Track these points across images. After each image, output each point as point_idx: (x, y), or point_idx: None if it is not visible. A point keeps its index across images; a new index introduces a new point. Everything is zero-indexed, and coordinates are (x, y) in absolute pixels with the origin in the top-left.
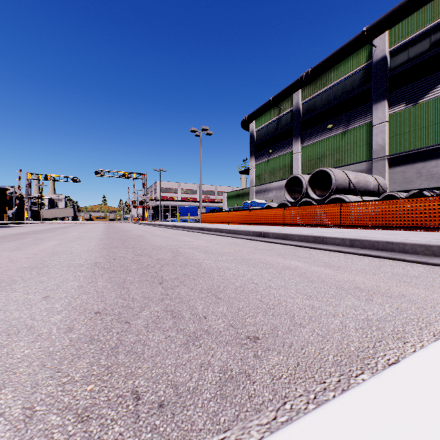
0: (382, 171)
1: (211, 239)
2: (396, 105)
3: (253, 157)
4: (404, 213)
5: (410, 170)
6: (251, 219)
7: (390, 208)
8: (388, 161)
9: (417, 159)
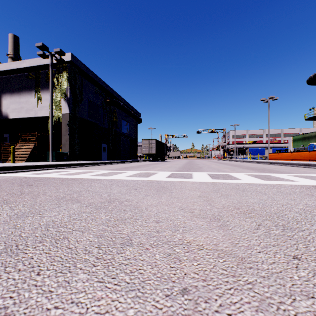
0: None
1: (277, 166)
2: None
3: None
4: None
5: None
6: (310, 157)
7: None
8: None
9: None
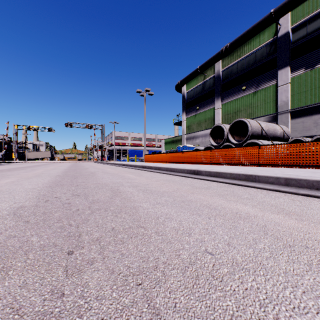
0: (286, 122)
1: (151, 176)
2: (297, 70)
3: (184, 112)
4: (309, 154)
5: (308, 121)
6: (184, 159)
7: (303, 150)
8: (291, 114)
9: (314, 112)
